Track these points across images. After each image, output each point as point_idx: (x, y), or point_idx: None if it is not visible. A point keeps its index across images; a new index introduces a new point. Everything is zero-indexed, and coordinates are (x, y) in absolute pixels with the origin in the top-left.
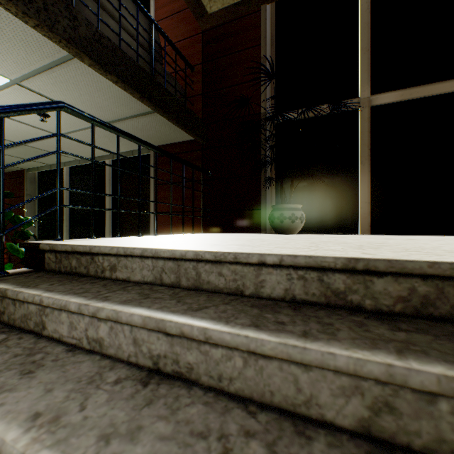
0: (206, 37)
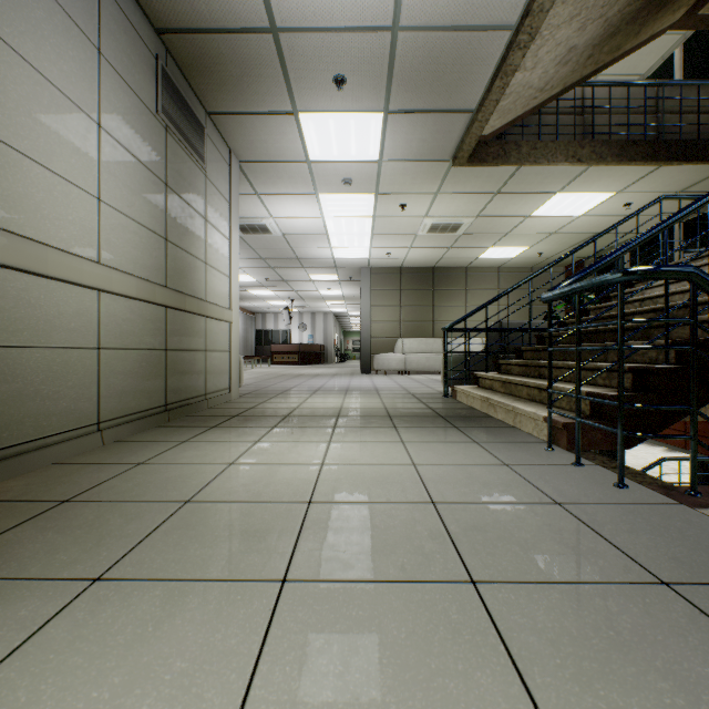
0: None
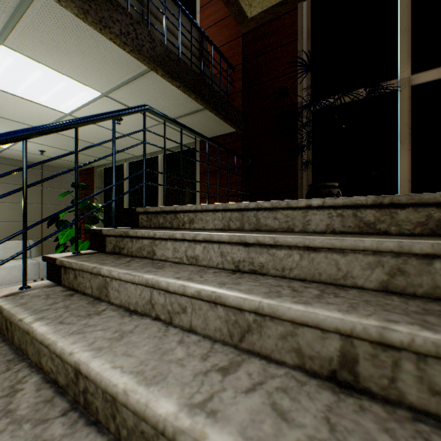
0: (245, 39)
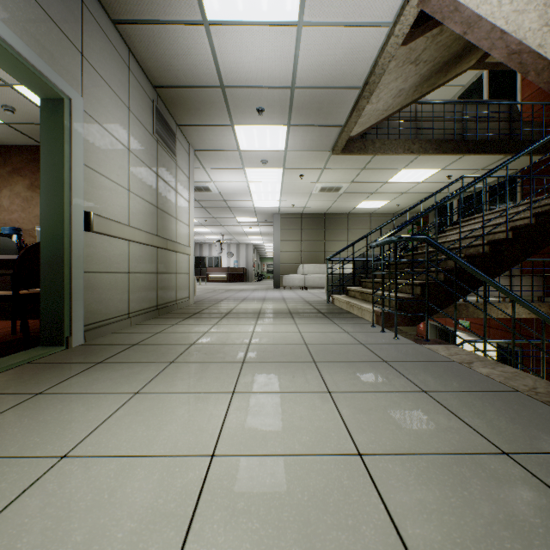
0: None
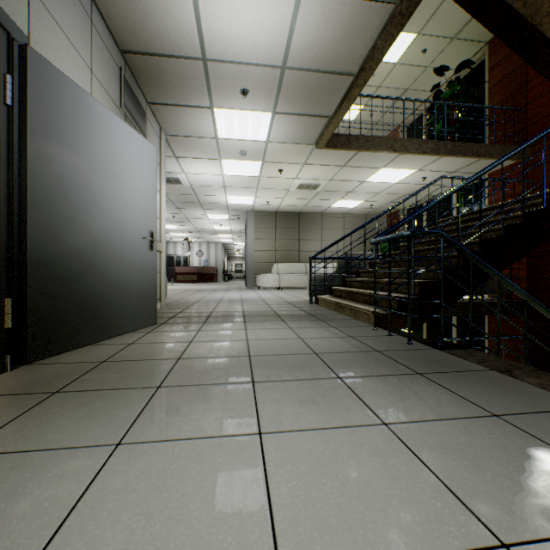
0: None
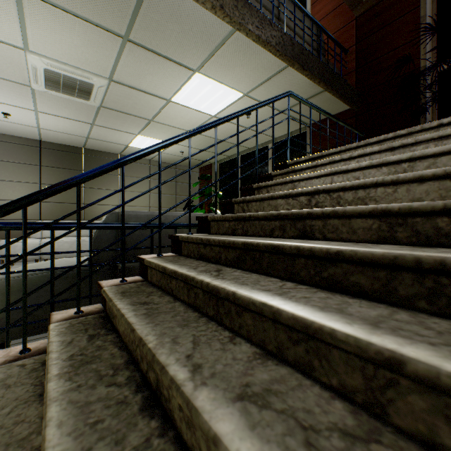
0: (359, 21)
